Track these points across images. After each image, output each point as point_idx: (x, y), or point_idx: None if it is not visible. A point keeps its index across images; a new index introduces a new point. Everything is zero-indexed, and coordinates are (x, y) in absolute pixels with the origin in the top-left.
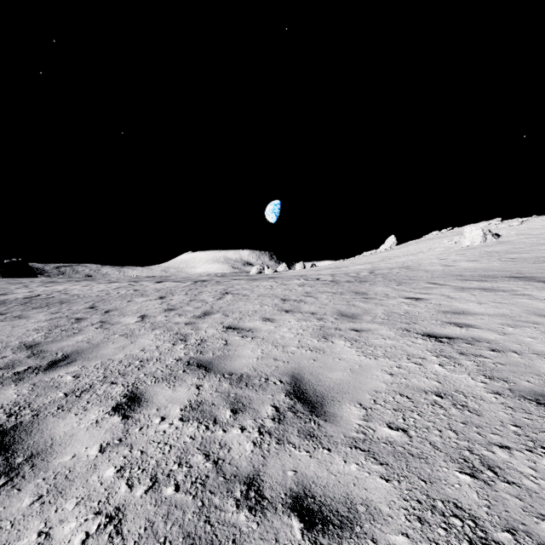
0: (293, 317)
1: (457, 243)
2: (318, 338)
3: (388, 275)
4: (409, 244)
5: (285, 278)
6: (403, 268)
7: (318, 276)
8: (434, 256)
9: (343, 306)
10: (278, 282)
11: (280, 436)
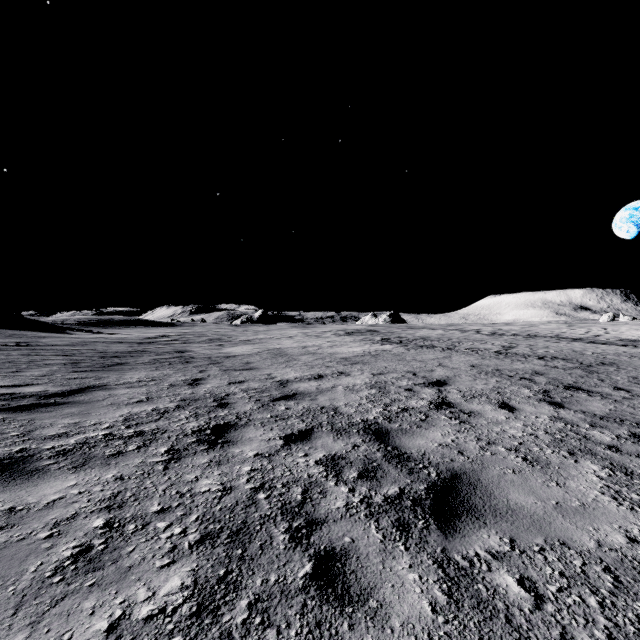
0: (639, 331)
1: None
2: None
3: None
4: None
5: None
6: None
7: None
8: None
9: None
10: (635, 325)
11: (633, 335)
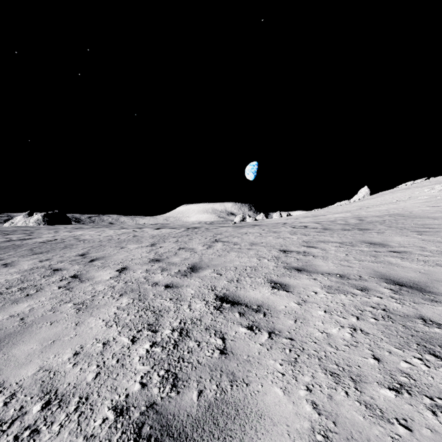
0: (315, 282)
1: (441, 191)
2: (413, 351)
3: (387, 223)
4: (383, 194)
5: (269, 225)
6: (395, 216)
7: (302, 223)
8: (420, 204)
9: (376, 263)
10: (264, 229)
11: None
